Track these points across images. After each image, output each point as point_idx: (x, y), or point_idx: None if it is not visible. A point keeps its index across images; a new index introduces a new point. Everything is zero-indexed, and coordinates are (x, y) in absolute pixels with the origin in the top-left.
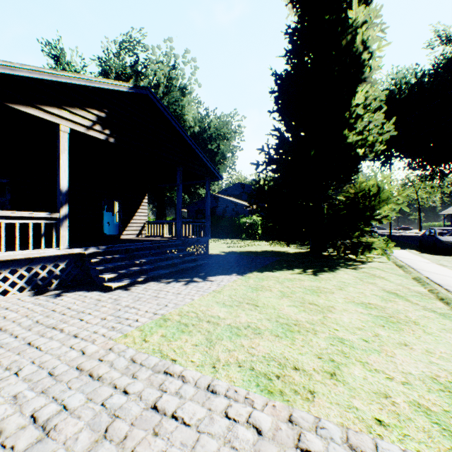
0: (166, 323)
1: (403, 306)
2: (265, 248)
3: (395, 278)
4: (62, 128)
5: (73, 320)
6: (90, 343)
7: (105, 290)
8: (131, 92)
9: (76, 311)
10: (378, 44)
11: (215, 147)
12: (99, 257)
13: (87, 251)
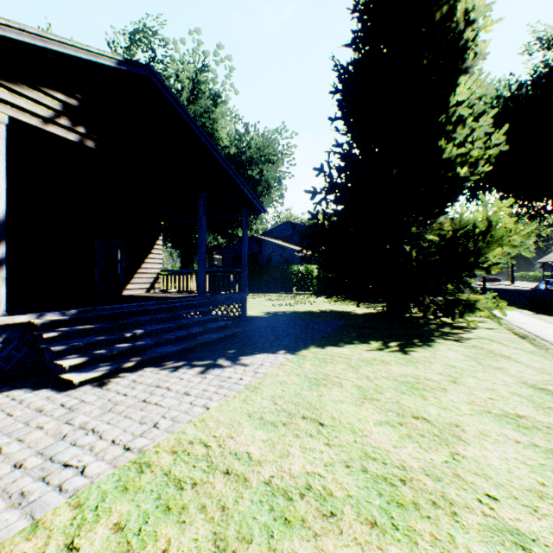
0: (139, 478)
1: None
2: (324, 307)
3: (529, 358)
4: None
5: None
6: None
7: (63, 386)
8: (121, 70)
9: None
10: (485, 21)
11: (256, 173)
12: (62, 328)
13: (43, 318)
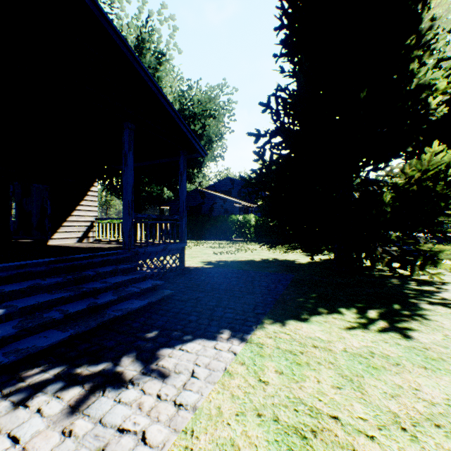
0: None
1: None
2: (265, 256)
3: None
4: None
5: None
6: None
7: None
8: None
9: None
10: None
11: (199, 127)
12: None
13: None
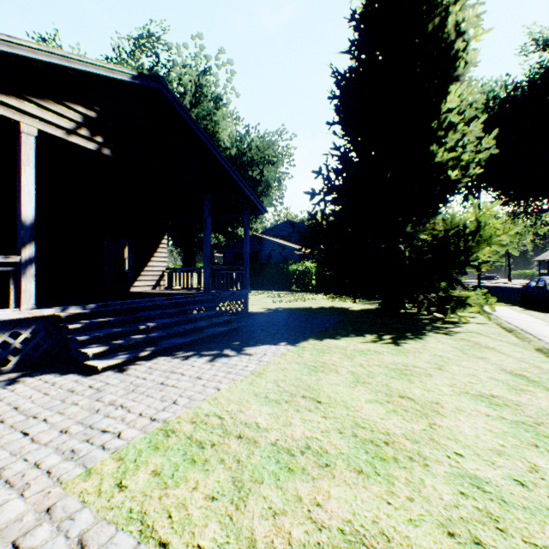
0: (167, 440)
1: (547, 400)
2: (322, 304)
3: (511, 349)
4: (24, 129)
5: (11, 434)
6: (14, 495)
7: (88, 372)
8: (135, 84)
9: (25, 414)
10: (475, 31)
11: (257, 173)
12: (84, 321)
13: (66, 311)
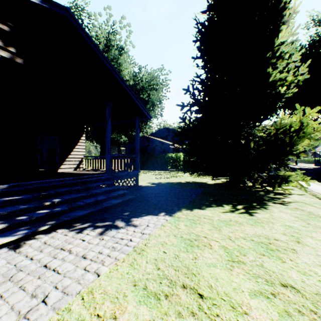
0: None
1: None
2: (188, 179)
3: None
4: None
5: None
6: None
7: None
8: (44, 8)
9: None
10: None
11: (146, 96)
12: None
13: None
